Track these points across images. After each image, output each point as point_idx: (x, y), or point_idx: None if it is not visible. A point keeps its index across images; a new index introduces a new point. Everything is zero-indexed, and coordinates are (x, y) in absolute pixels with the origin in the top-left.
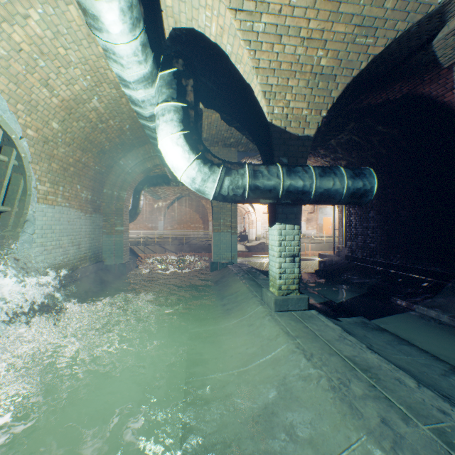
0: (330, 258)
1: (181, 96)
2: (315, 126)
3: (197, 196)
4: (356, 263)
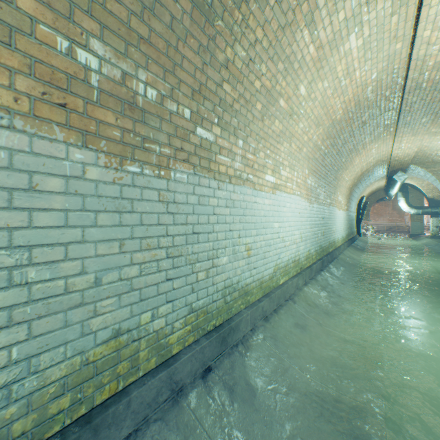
0: None
1: (404, 196)
2: None
3: (394, 199)
4: None
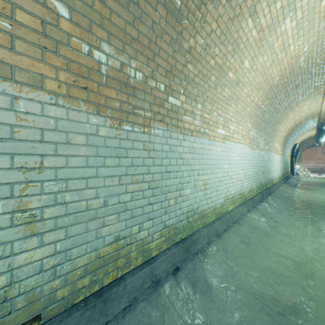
0: None
1: None
2: None
3: (323, 145)
4: None
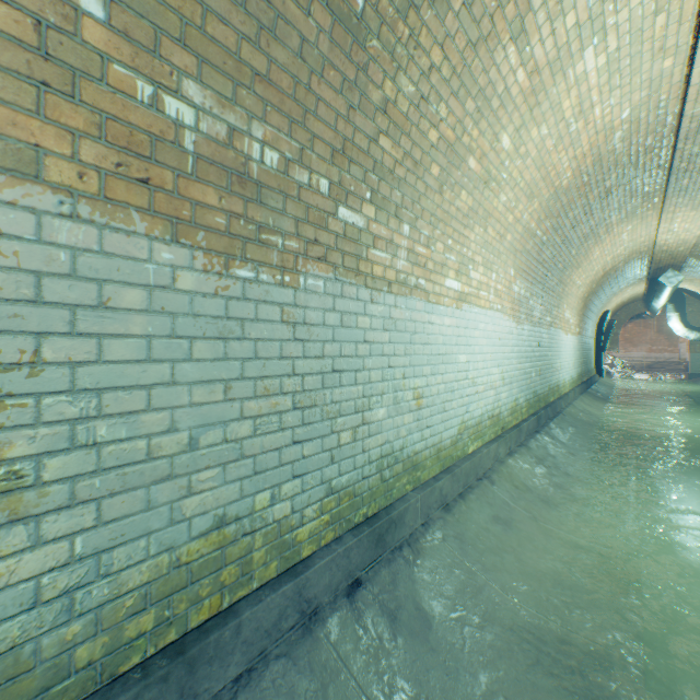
0: None
1: (678, 311)
2: None
3: (660, 316)
4: None
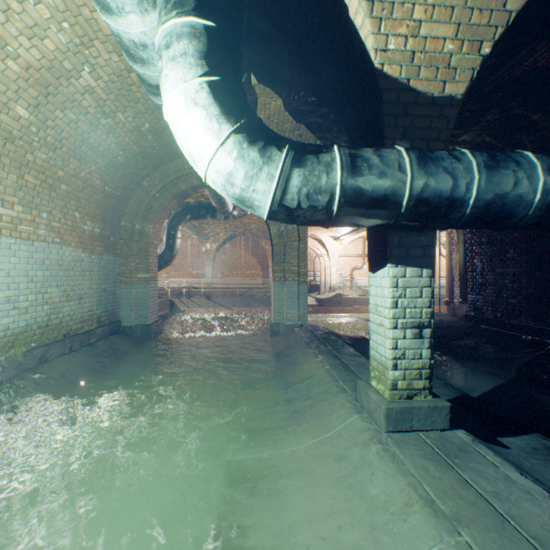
0: (439, 318)
1: (204, 6)
2: (466, 77)
3: (254, 235)
4: (485, 327)
